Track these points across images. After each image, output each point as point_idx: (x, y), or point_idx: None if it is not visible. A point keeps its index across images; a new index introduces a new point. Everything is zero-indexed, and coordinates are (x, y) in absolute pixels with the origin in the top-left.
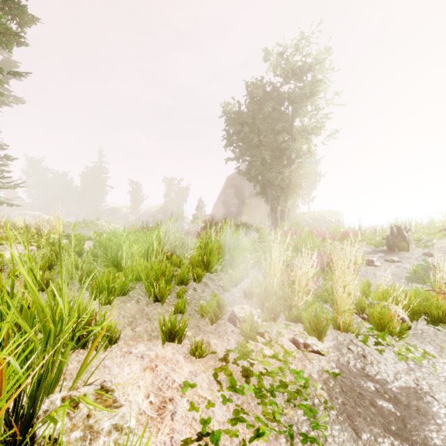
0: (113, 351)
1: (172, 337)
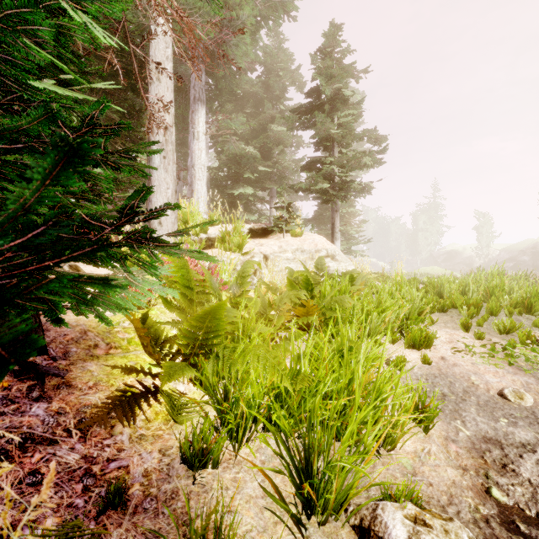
0: (433, 327)
1: (466, 329)
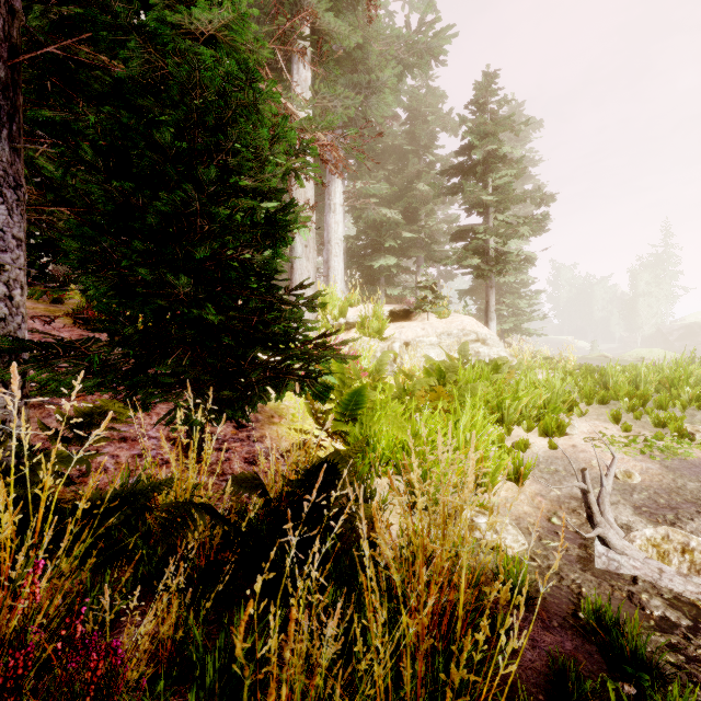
0: (582, 418)
1: (616, 421)
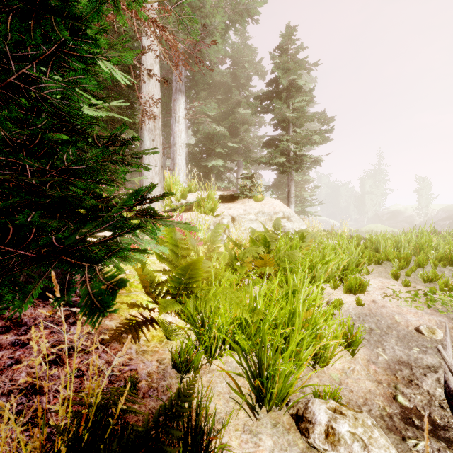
0: (369, 276)
1: (395, 278)
